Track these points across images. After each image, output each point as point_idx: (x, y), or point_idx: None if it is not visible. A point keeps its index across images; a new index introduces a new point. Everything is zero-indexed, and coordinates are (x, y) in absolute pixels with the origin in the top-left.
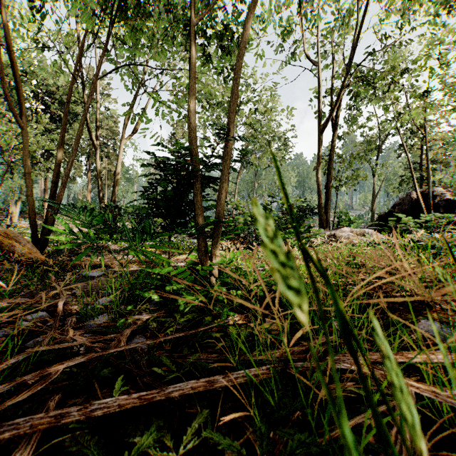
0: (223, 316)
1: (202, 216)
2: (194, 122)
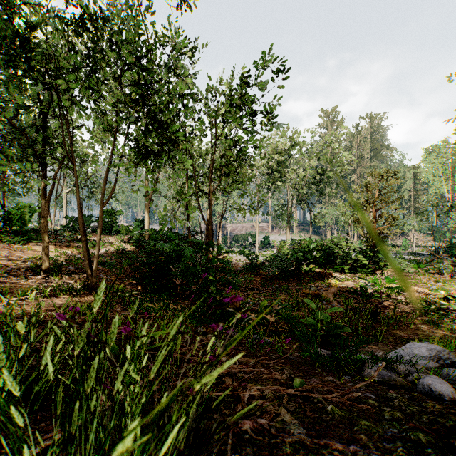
0: None
1: None
2: None
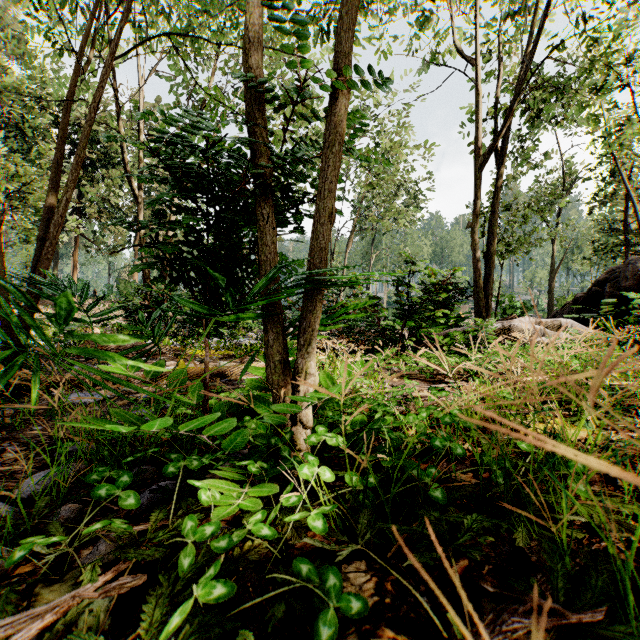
0: (323, 619)
1: (276, 279)
2: (258, 65)
